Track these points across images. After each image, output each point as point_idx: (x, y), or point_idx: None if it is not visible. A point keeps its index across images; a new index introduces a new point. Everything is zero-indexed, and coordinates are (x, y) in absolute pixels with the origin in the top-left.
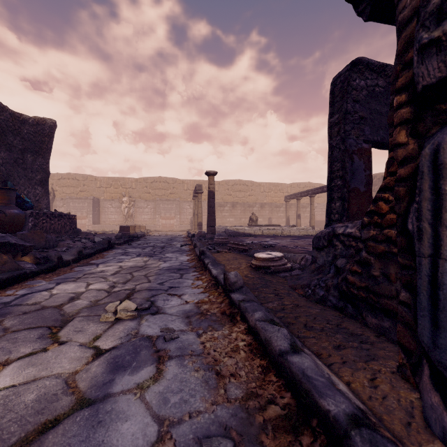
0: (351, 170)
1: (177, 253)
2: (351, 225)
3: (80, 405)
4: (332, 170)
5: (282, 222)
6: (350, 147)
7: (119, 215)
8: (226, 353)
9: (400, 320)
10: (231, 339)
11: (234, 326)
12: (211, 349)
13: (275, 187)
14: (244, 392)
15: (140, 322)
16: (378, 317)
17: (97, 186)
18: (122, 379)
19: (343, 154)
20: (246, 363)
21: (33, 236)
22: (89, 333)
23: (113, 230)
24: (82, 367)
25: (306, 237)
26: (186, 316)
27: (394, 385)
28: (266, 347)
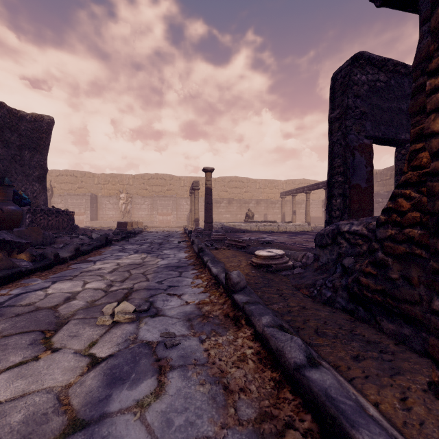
0: (352, 166)
1: (175, 249)
2: (357, 223)
3: (73, 428)
4: (333, 166)
5: (277, 218)
6: (352, 143)
7: (116, 211)
8: (233, 362)
9: (434, 332)
10: (237, 345)
11: (239, 331)
12: (216, 358)
13: (270, 184)
14: (257, 412)
15: (138, 325)
16: (395, 322)
17: (95, 183)
18: (120, 395)
19: (344, 150)
20: (256, 375)
21: (30, 233)
22: (85, 338)
23: (111, 226)
24: (76, 378)
25: (303, 233)
26: (187, 318)
27: (430, 407)
28: (278, 358)
